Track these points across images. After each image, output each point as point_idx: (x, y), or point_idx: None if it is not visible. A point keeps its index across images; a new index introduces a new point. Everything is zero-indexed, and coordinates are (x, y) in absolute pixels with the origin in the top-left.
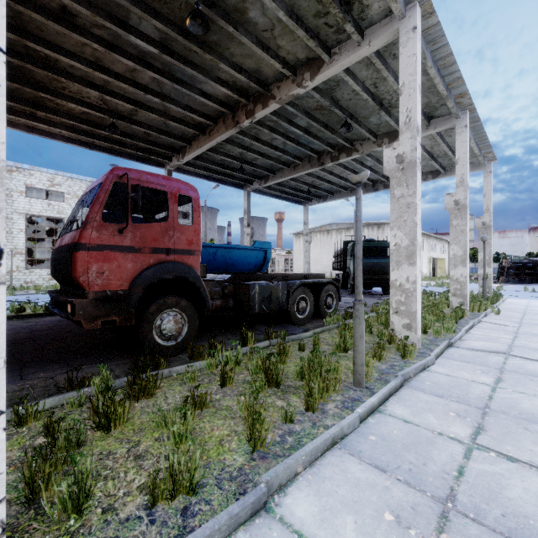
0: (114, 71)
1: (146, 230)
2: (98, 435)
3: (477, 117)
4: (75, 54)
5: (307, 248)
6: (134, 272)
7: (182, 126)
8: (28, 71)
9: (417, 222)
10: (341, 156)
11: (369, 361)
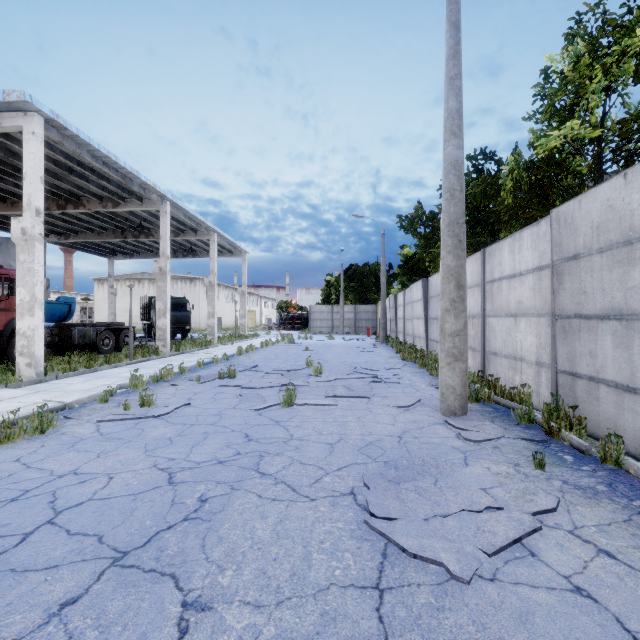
0: None
1: (12, 300)
2: None
3: (223, 235)
4: None
5: (112, 300)
6: (6, 321)
7: None
8: None
9: (168, 299)
10: (141, 236)
11: (138, 356)
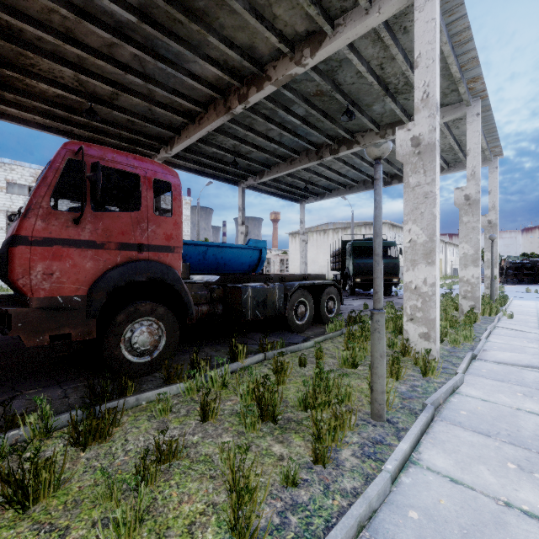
0: (89, 45)
1: (111, 221)
2: (8, 517)
3: (489, 105)
4: (41, 22)
5: (303, 248)
6: (94, 273)
7: (169, 113)
8: None
9: (436, 214)
10: (341, 149)
11: (387, 382)
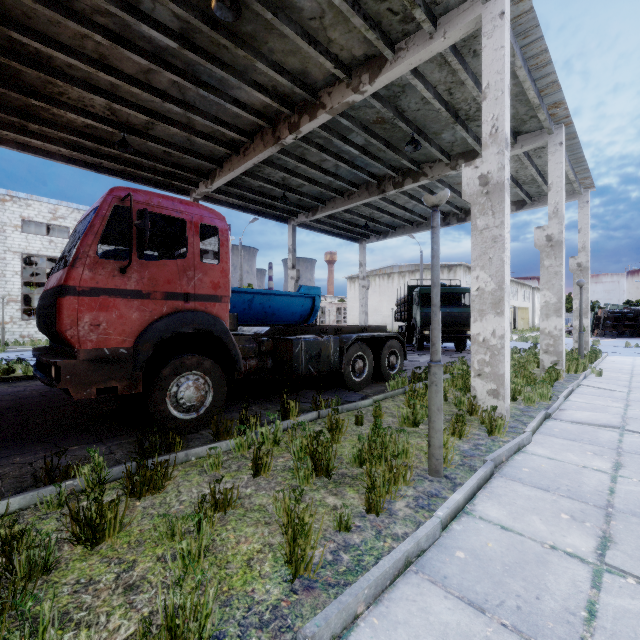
0: (124, 71)
1: (157, 270)
2: (78, 552)
3: (574, 133)
4: (73, 49)
5: (364, 295)
6: (140, 324)
7: (211, 143)
8: (14, 72)
9: (506, 260)
10: (406, 182)
11: (447, 439)
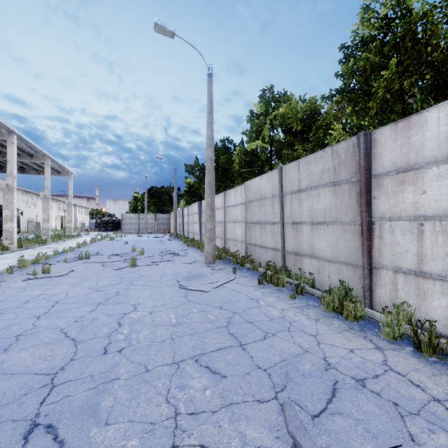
0: None
1: None
2: None
3: (56, 161)
4: None
5: None
6: None
7: None
8: None
9: (15, 208)
10: None
11: None
